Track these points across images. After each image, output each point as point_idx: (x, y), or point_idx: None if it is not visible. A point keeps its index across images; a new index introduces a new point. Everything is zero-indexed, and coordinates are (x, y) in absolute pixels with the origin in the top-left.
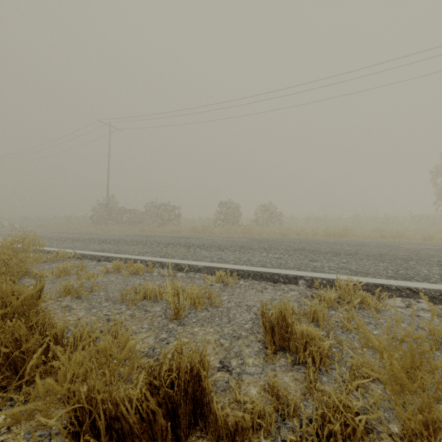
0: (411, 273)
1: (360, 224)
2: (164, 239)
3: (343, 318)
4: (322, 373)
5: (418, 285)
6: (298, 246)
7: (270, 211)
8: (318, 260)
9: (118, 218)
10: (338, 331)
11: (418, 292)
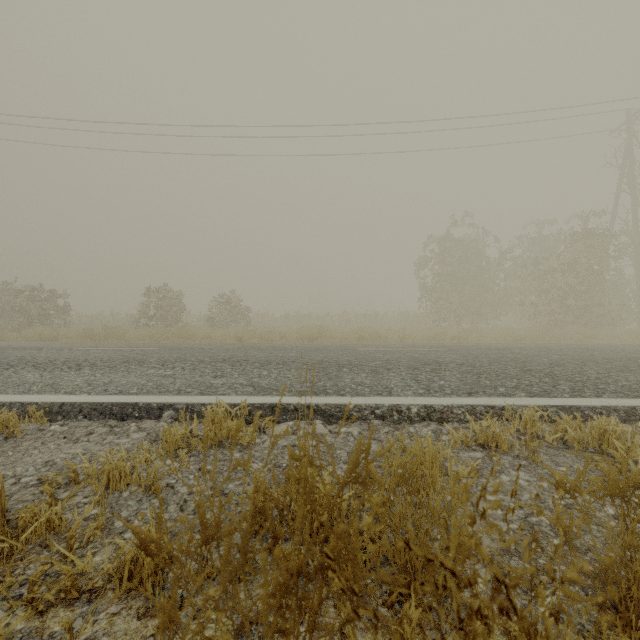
0: (331, 384)
1: (348, 324)
2: None
3: (148, 474)
4: None
5: (322, 400)
6: (224, 356)
7: (232, 305)
8: (228, 375)
9: None
10: (135, 499)
11: (317, 410)
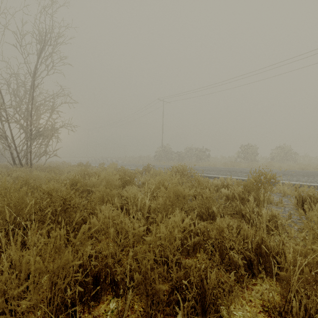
0: None
1: None
2: (222, 169)
3: None
4: None
5: None
6: None
7: (284, 151)
8: None
9: (169, 157)
10: None
11: None
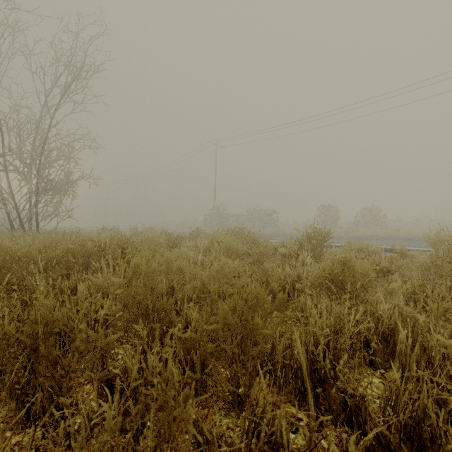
0: None
1: None
2: (290, 235)
3: None
4: None
5: None
6: (407, 239)
7: (372, 214)
8: (424, 244)
9: (224, 222)
10: None
11: None
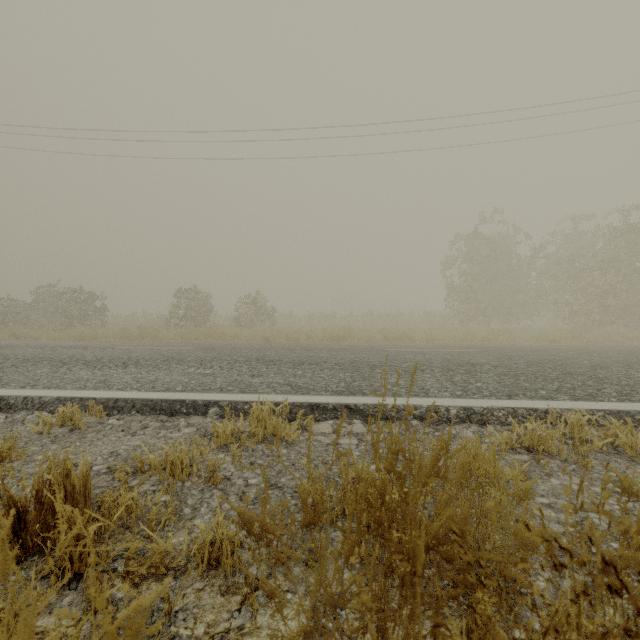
0: (366, 384)
1: (372, 324)
2: (30, 352)
3: (208, 466)
4: (78, 585)
5: (360, 400)
6: (257, 355)
7: (257, 305)
8: (264, 375)
9: None
10: (197, 488)
11: (356, 410)
